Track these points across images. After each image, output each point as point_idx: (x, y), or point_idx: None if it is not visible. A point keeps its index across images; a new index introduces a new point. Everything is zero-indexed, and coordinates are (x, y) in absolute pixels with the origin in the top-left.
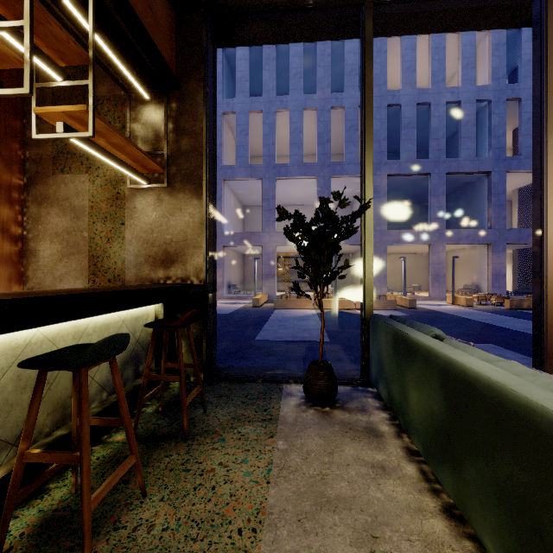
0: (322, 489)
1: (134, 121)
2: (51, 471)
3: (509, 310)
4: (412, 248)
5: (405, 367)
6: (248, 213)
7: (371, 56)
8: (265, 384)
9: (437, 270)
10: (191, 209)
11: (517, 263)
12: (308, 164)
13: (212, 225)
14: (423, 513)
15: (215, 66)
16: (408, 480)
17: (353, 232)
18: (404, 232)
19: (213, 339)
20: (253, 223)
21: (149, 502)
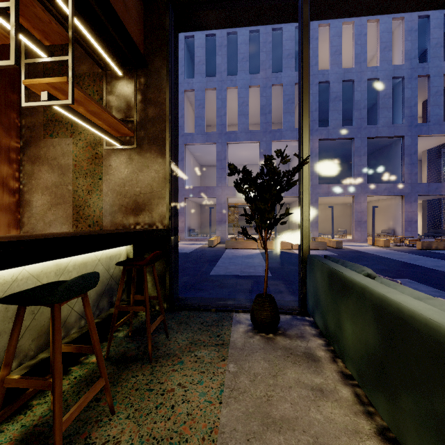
0: (268, 410)
1: (109, 93)
2: (31, 392)
3: (420, 250)
4: (338, 199)
5: (340, 302)
6: (204, 171)
7: (308, 36)
8: (218, 313)
9: (359, 217)
10: (156, 166)
11: (426, 212)
12: (253, 131)
13: (174, 179)
14: (360, 435)
15: (177, 47)
16: (344, 403)
17: (293, 185)
18: (332, 186)
19: (175, 274)
20: (209, 179)
21: (117, 419)
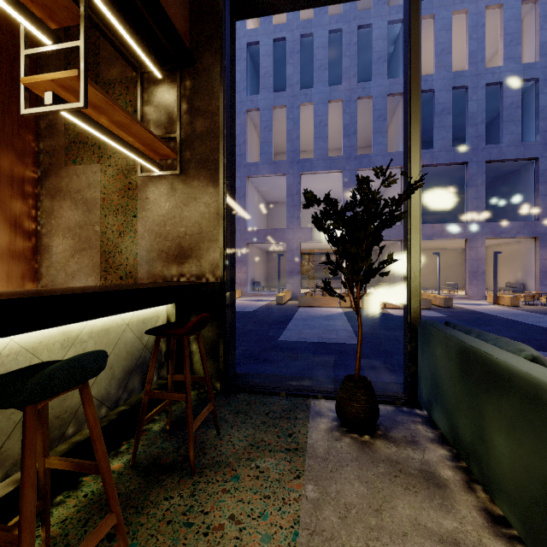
0: None
1: (146, 104)
2: None
3: None
4: (446, 243)
5: (484, 399)
6: (272, 210)
7: (419, 5)
8: (289, 399)
9: (475, 267)
10: (206, 198)
11: None
12: (333, 158)
13: (231, 216)
14: None
15: (234, 40)
16: None
17: (399, 219)
18: (438, 226)
19: (232, 342)
20: (277, 220)
21: None
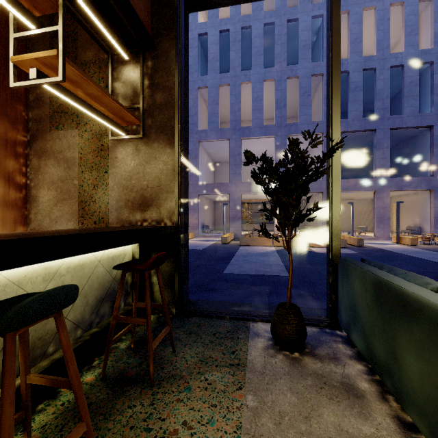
0: None
1: (115, 80)
2: None
3: None
4: (358, 194)
5: (396, 324)
6: (218, 168)
7: None
8: (233, 322)
9: (382, 214)
10: (164, 157)
11: None
12: (267, 126)
13: (185, 172)
14: None
15: (187, 28)
16: None
17: (323, 174)
18: (352, 181)
19: (185, 275)
20: (222, 176)
21: None
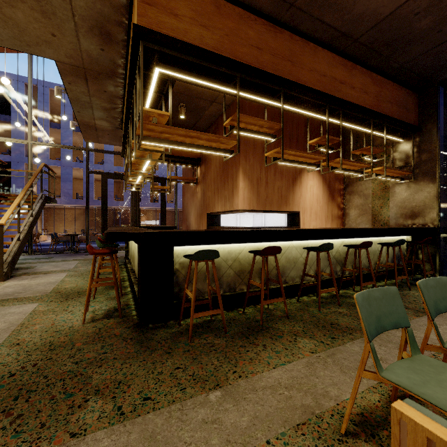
0: None
1: (394, 152)
2: (381, 273)
3: None
4: None
5: None
6: None
7: None
8: None
9: None
10: (428, 189)
11: None
12: None
13: (443, 194)
14: None
15: (446, 103)
16: None
17: None
18: None
19: (444, 258)
20: None
21: (412, 291)
